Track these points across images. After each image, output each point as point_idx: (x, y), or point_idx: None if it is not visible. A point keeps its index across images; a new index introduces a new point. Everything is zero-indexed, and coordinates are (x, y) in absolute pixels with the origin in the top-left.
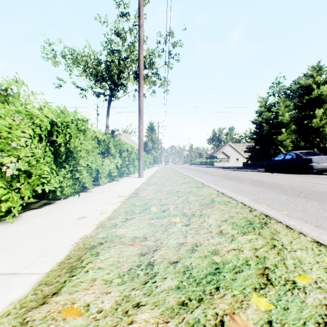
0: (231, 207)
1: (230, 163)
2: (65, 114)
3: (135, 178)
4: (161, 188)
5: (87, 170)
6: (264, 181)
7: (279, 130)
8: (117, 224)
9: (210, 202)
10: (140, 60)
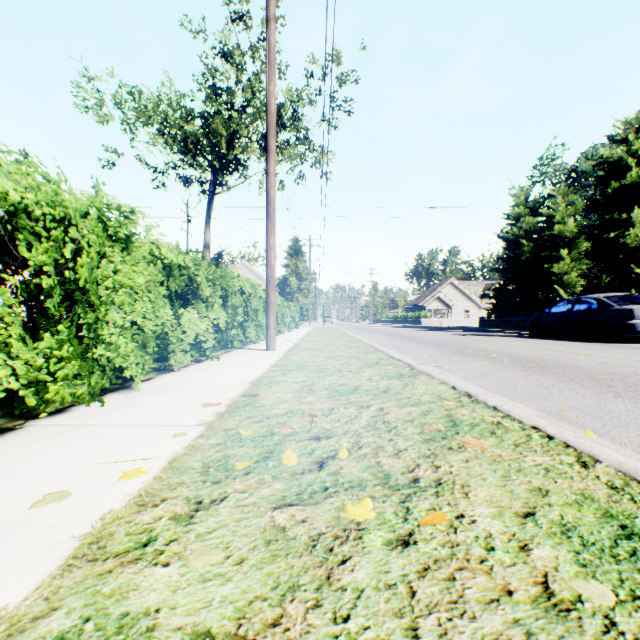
0: (516, 445)
1: (452, 320)
2: (56, 187)
3: (257, 352)
4: (315, 379)
5: (132, 337)
6: (543, 358)
7: (556, 252)
8: (154, 533)
9: (448, 425)
10: (269, 93)
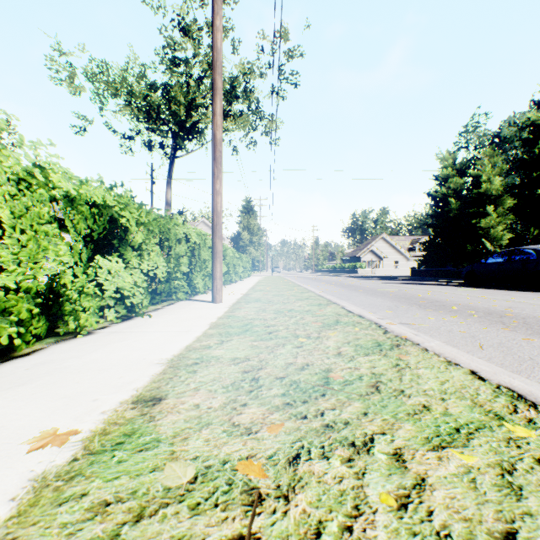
0: None
1: (383, 270)
2: None
3: (201, 305)
4: (262, 352)
5: None
6: (512, 312)
7: (482, 209)
8: None
9: None
10: (214, 28)
